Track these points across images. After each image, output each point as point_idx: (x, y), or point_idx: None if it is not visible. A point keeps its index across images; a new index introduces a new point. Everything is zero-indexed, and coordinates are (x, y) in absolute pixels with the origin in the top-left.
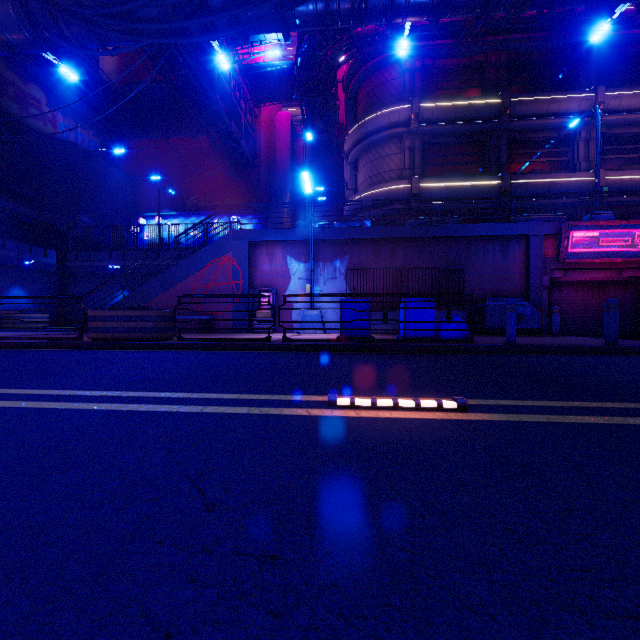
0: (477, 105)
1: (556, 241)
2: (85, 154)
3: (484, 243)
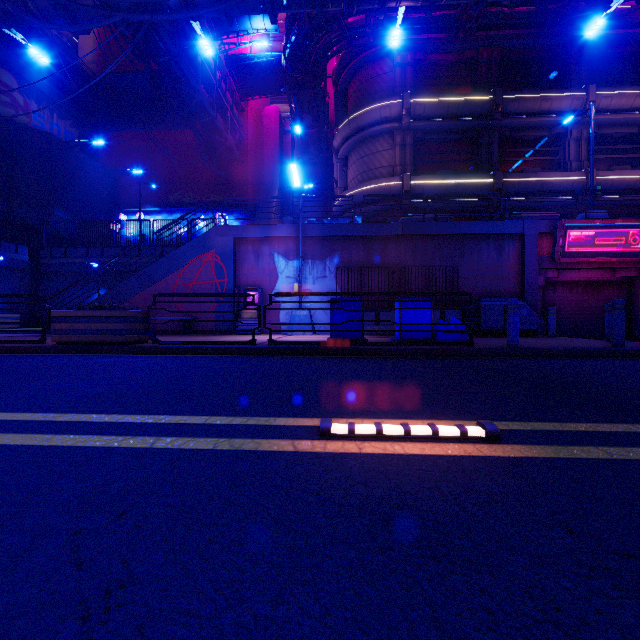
0: (469, 101)
1: (551, 240)
2: (61, 145)
3: (478, 241)
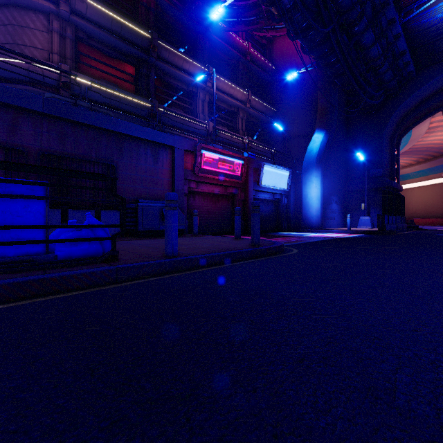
0: (131, 28)
1: (193, 158)
2: None
3: (137, 145)
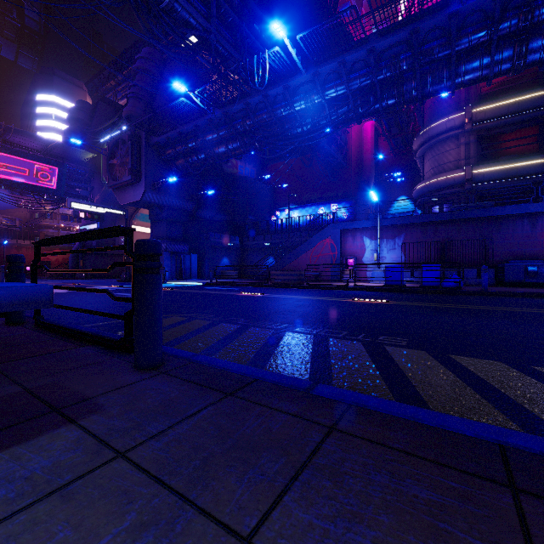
0: (529, 99)
1: None
2: (251, 181)
3: (513, 219)
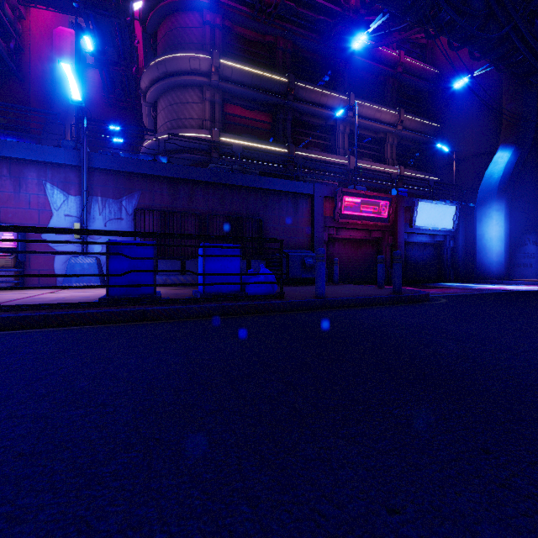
0: (270, 78)
1: (332, 203)
2: None
3: (279, 198)
